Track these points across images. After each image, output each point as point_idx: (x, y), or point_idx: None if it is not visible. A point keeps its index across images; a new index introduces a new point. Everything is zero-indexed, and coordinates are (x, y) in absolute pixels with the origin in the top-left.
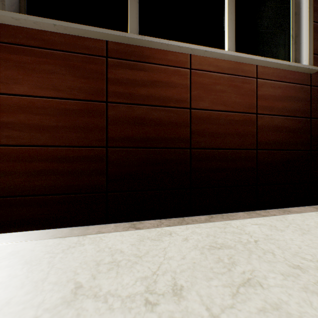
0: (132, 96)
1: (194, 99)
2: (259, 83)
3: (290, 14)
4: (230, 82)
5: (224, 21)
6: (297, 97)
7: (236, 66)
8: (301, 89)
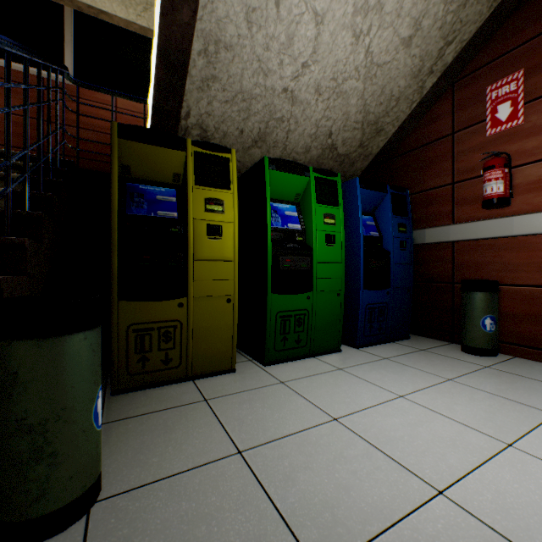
0: (66, 120)
1: None
2: None
3: None
4: None
5: None
6: None
7: None
8: None
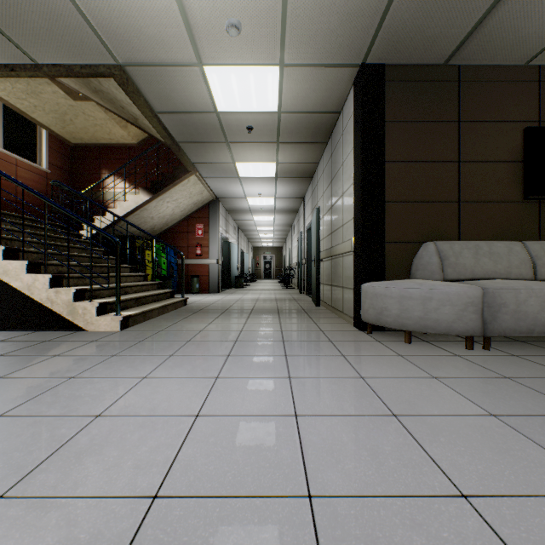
0: None
1: None
2: (19, 169)
3: (37, 136)
4: (2, 163)
5: None
6: (40, 182)
7: (5, 156)
8: (43, 179)
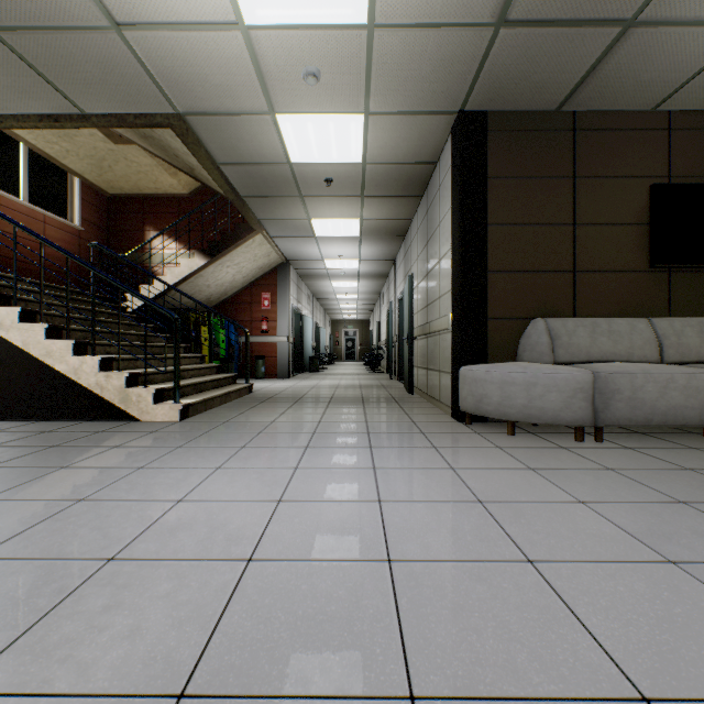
0: None
1: (3, 224)
2: (47, 227)
3: (68, 186)
4: (28, 221)
5: (21, 175)
6: (72, 242)
7: (32, 212)
8: (75, 238)
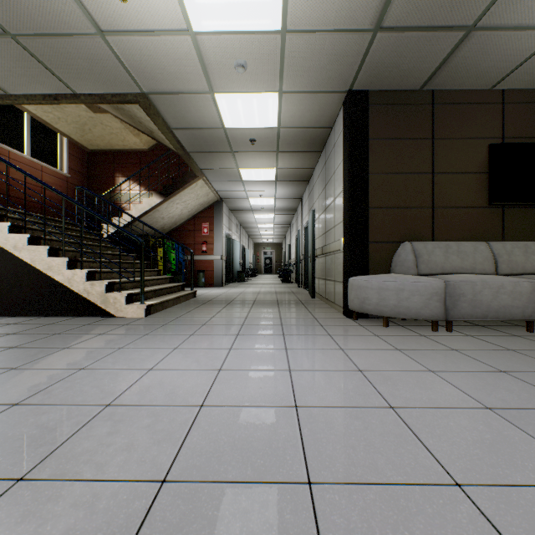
0: None
1: (12, 173)
2: (44, 174)
3: (59, 144)
4: (30, 170)
5: (25, 136)
6: (62, 186)
7: (33, 163)
8: (64, 182)
